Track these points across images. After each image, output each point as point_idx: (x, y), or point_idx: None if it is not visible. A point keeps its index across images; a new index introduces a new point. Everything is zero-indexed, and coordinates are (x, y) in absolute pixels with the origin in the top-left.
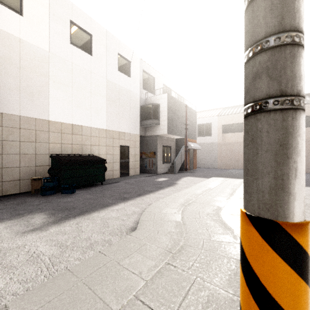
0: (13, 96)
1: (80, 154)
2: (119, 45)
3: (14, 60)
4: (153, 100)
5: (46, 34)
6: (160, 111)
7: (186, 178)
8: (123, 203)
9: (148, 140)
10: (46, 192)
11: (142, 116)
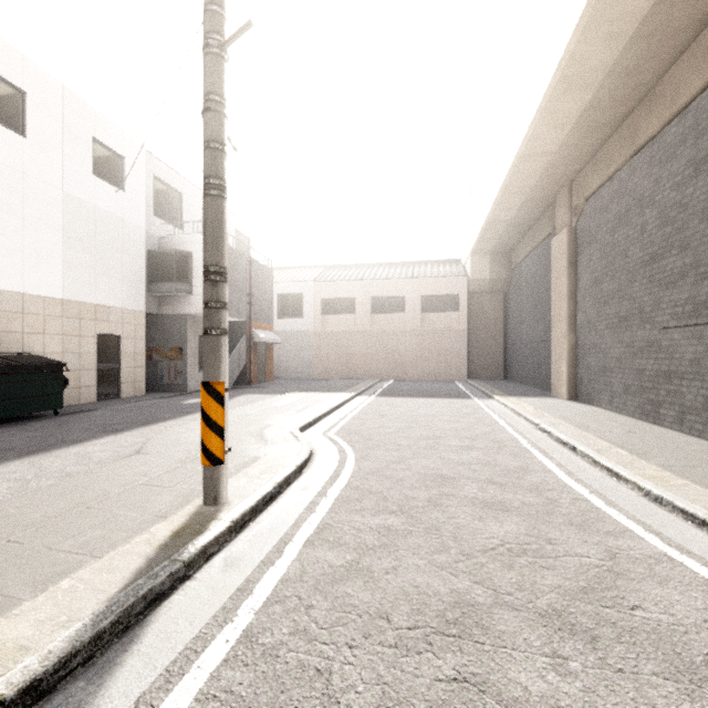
0: None
1: None
2: (97, 120)
3: None
4: (178, 242)
5: None
6: (194, 266)
7: (245, 397)
8: (113, 436)
9: (167, 324)
10: None
11: (153, 274)
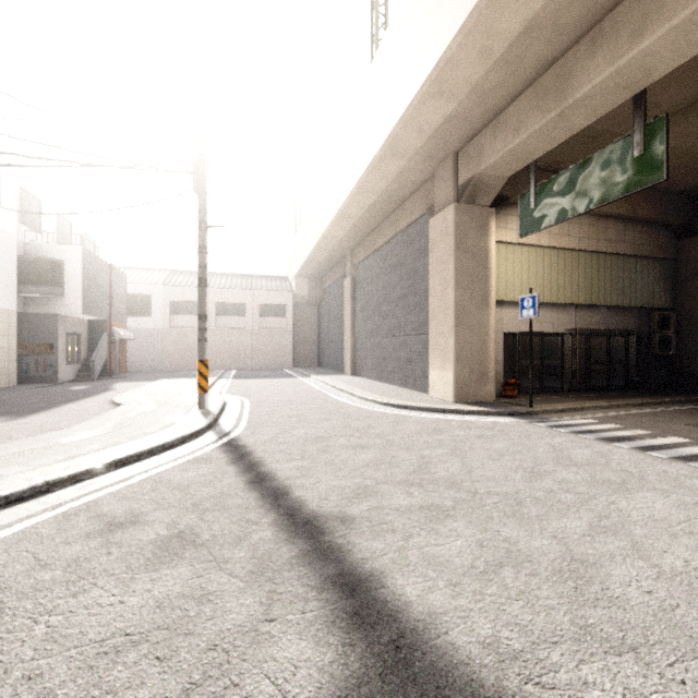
0: None
1: None
2: None
3: None
4: (47, 249)
5: None
6: (66, 273)
7: (122, 384)
8: (71, 404)
9: (34, 322)
10: None
11: (22, 277)
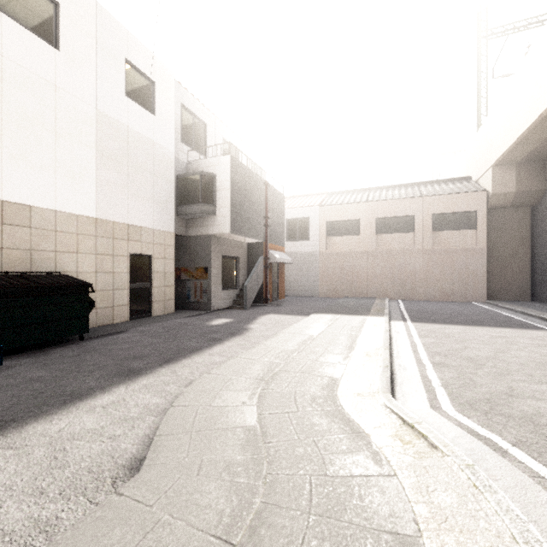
0: None
1: (23, 272)
2: (129, 42)
3: None
4: (203, 165)
5: None
6: (217, 188)
7: (267, 317)
8: (125, 384)
9: (193, 245)
10: None
11: (181, 197)
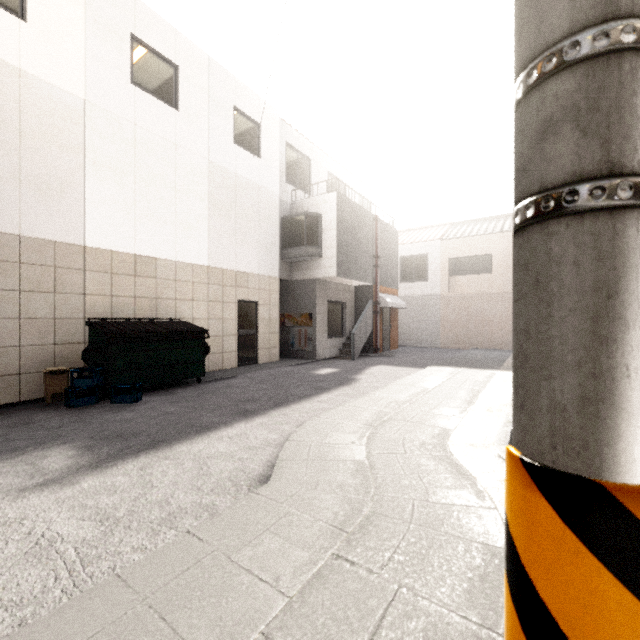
0: (4, 192)
1: (152, 319)
2: (237, 89)
3: (7, 115)
4: (307, 205)
5: (78, 61)
6: (322, 228)
7: (377, 368)
8: (244, 422)
9: (297, 290)
10: (78, 400)
11: (285, 240)
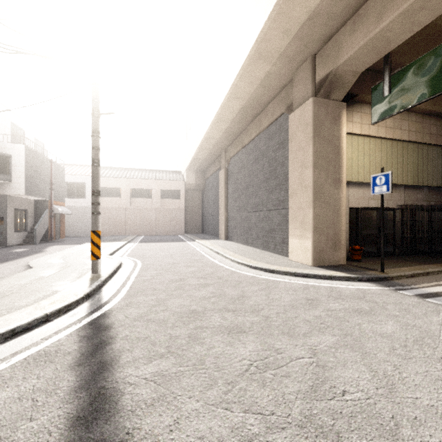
0: None
1: None
2: None
3: None
4: None
5: None
6: (13, 164)
7: (55, 246)
8: None
9: None
10: None
11: None
